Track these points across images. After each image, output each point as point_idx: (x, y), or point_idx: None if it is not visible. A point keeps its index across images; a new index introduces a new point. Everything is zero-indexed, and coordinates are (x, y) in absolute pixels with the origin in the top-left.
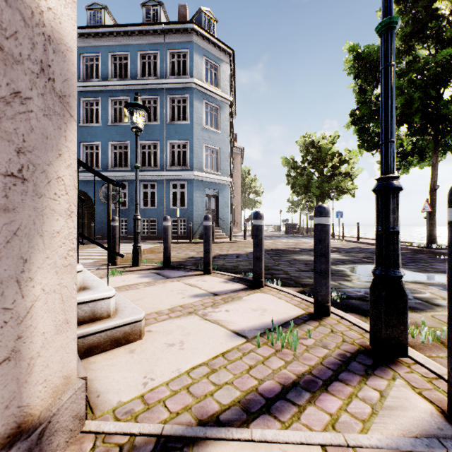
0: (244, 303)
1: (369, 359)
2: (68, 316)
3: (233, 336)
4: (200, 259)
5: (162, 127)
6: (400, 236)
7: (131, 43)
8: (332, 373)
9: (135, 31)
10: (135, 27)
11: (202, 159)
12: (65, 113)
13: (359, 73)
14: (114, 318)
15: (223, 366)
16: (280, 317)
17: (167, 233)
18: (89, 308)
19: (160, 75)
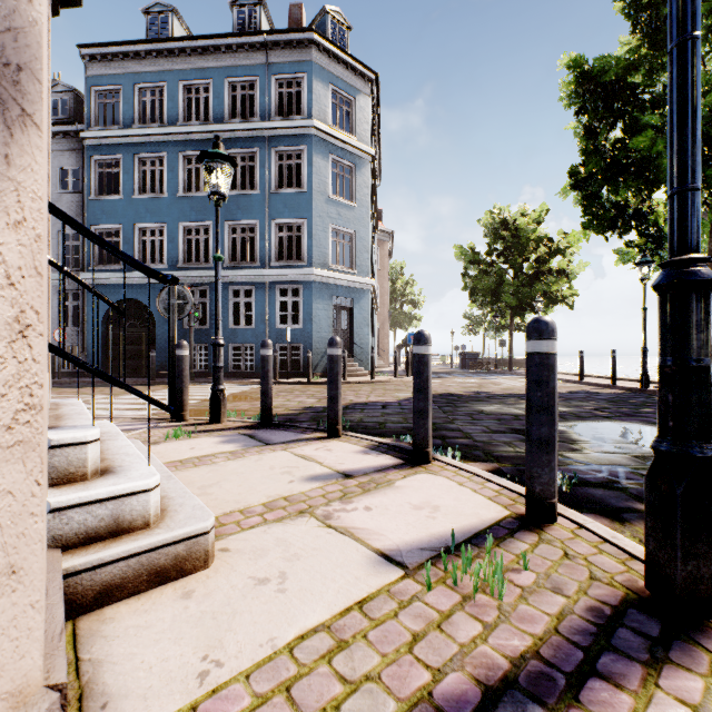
0: (397, 493)
1: (652, 623)
2: (17, 556)
3: (379, 563)
4: (323, 411)
5: (263, 198)
6: (711, 376)
7: (215, 65)
8: (582, 657)
9: (221, 46)
10: (220, 39)
11: (327, 249)
12: (6, 103)
13: (584, 105)
14: (157, 530)
15: (361, 635)
16: (464, 523)
17: (268, 368)
18: (107, 511)
19: (260, 115)
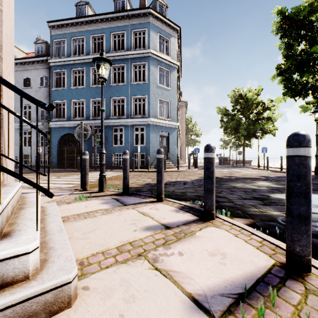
0: (198, 241)
1: None
2: None
3: (192, 310)
4: (155, 185)
5: (127, 86)
6: None
7: (106, 27)
8: None
9: (109, 18)
10: (108, 15)
11: (156, 109)
12: None
13: (285, 33)
14: (32, 282)
15: None
16: (246, 270)
17: (126, 165)
18: None
19: (126, 48)
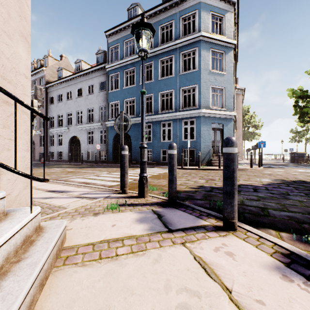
0: None
1: None
2: None
3: None
4: (211, 190)
5: (175, 78)
6: None
7: (154, 21)
8: None
9: (157, 11)
10: (156, 8)
11: (208, 98)
12: None
13: None
14: None
15: None
16: None
17: (173, 163)
18: None
19: (174, 38)
